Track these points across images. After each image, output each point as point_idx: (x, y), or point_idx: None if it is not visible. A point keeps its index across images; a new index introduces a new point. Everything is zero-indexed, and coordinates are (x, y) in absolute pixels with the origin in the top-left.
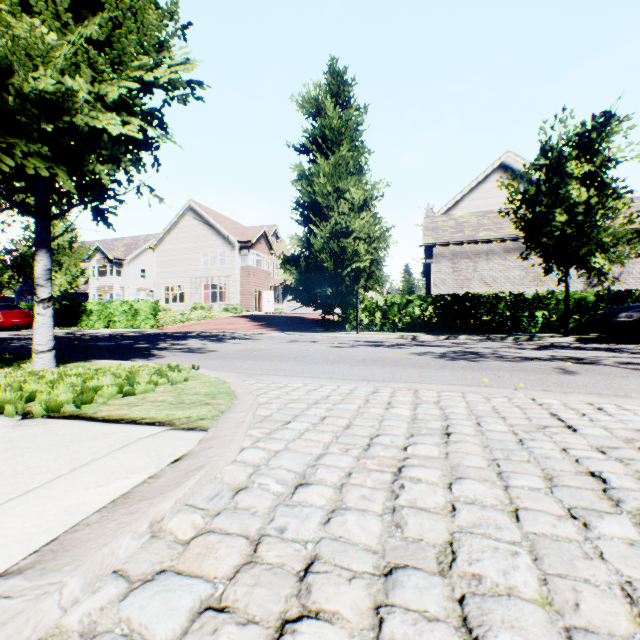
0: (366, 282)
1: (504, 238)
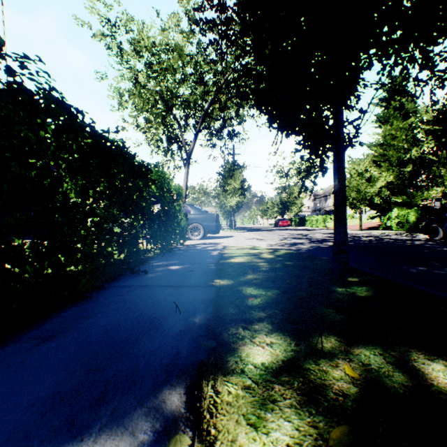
0: (360, 206)
1: None
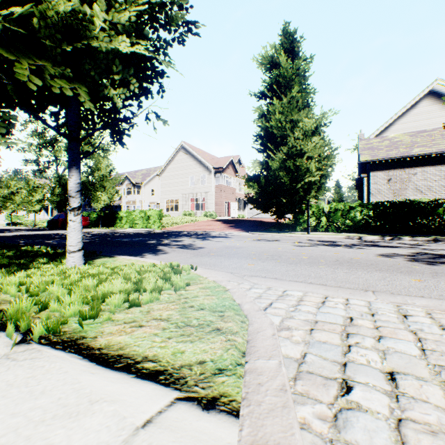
0: (316, 193)
1: (439, 152)
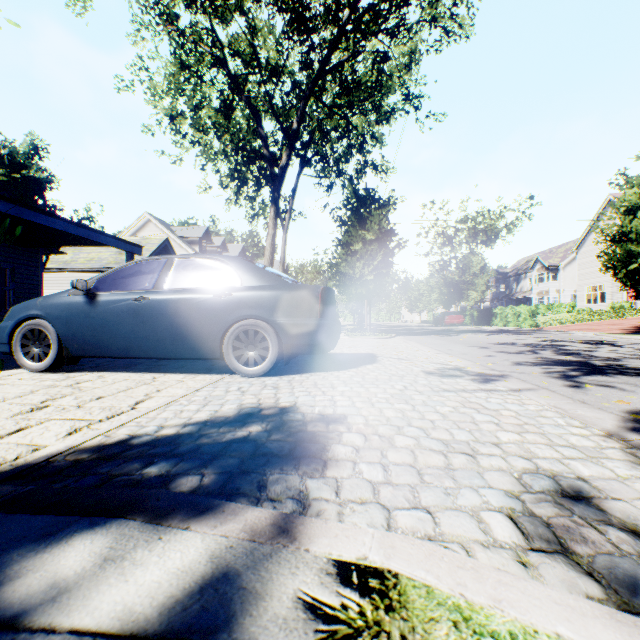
0: None
1: None
